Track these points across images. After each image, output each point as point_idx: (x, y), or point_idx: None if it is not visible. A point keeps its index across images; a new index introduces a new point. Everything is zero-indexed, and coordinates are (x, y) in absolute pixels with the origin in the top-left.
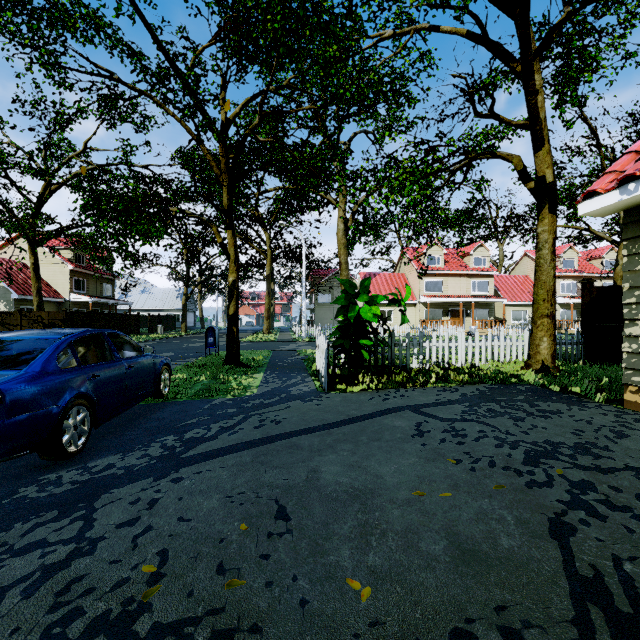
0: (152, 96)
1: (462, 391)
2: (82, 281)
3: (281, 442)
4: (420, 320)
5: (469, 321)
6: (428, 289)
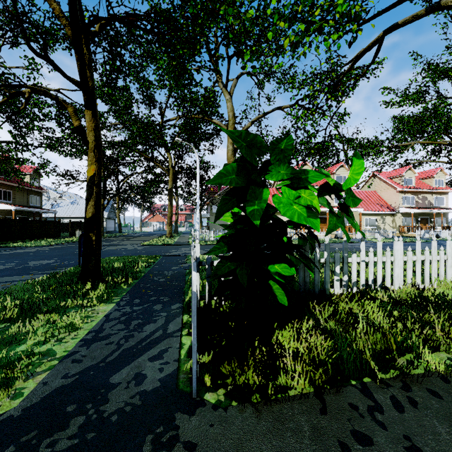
0: None
1: None
2: (8, 192)
3: None
4: None
5: None
6: None
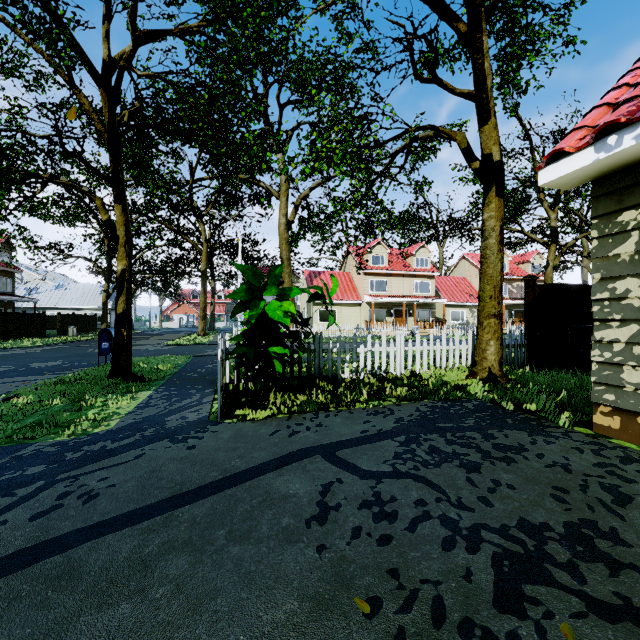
0: None
1: (398, 414)
2: None
3: (47, 563)
4: (365, 320)
5: (412, 321)
6: (373, 289)
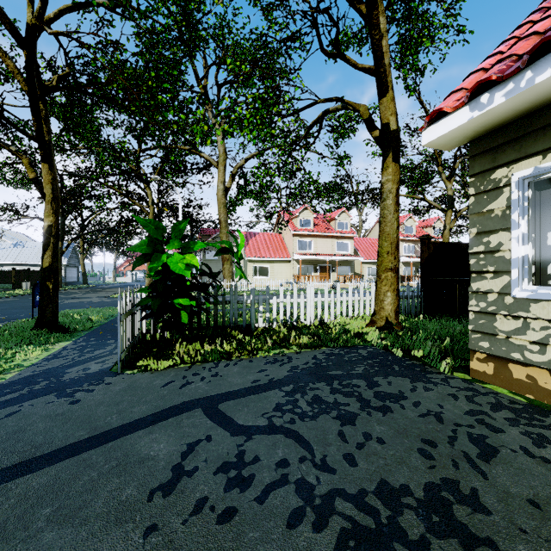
0: None
1: (295, 362)
2: None
3: None
4: (294, 275)
5: (334, 276)
6: (300, 248)
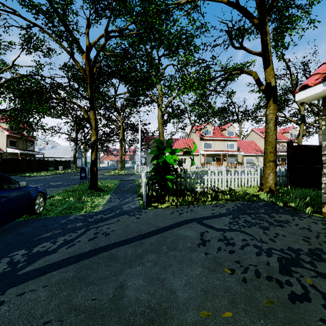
0: (42, 27)
1: (227, 206)
2: (14, 141)
3: (103, 254)
4: (201, 163)
5: (225, 163)
6: (205, 147)
